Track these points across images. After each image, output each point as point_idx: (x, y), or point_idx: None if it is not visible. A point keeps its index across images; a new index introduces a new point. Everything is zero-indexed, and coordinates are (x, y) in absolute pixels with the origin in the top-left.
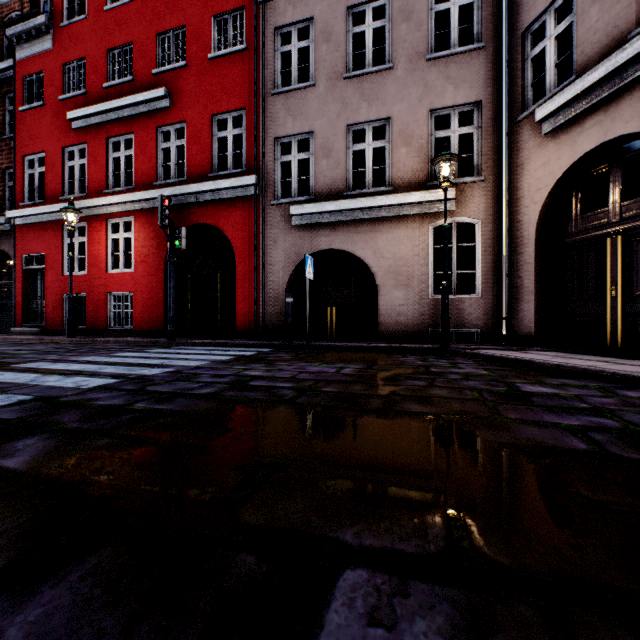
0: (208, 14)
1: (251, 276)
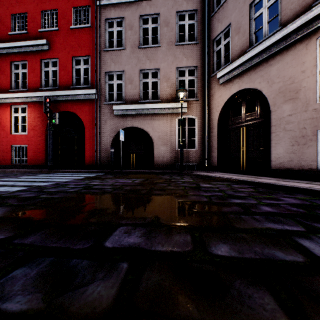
0: (70, 6)
1: (93, 138)
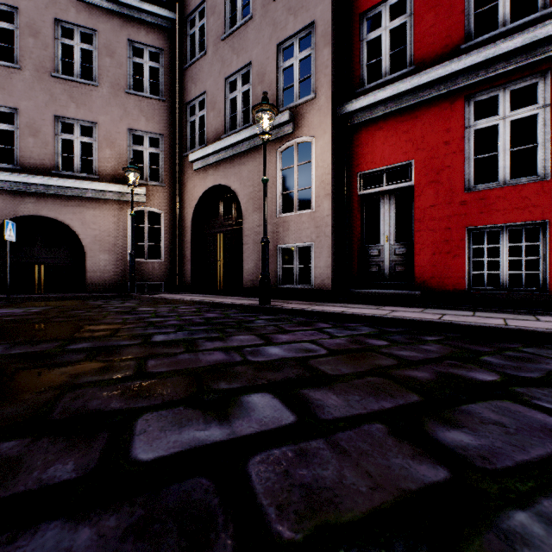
0: None
1: None
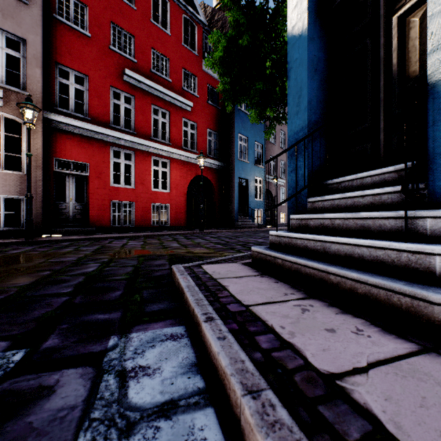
0: None
1: None
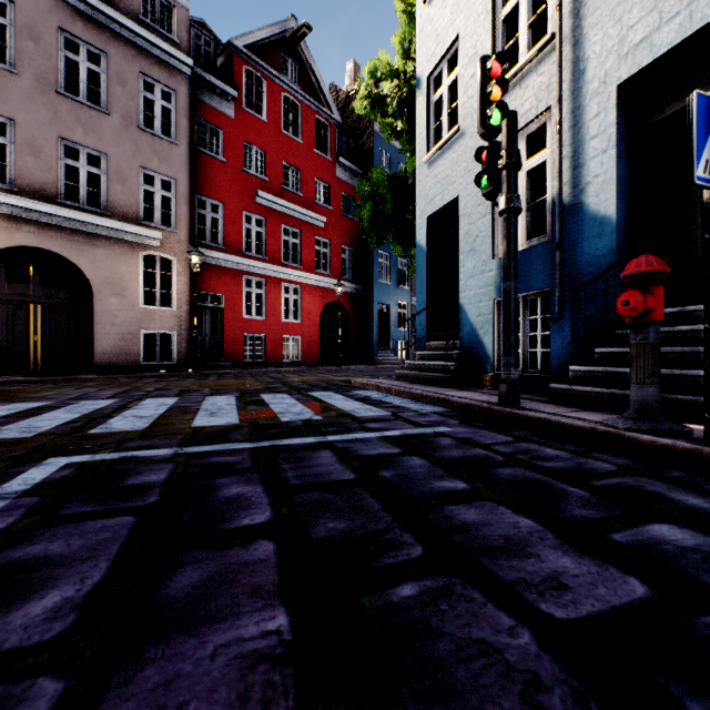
0: None
1: None
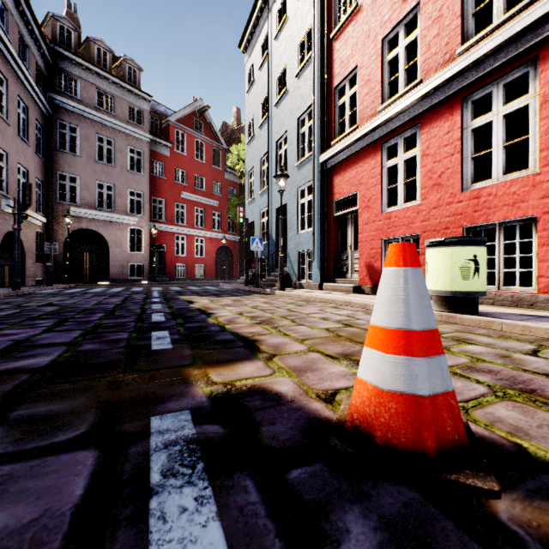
0: None
1: None
